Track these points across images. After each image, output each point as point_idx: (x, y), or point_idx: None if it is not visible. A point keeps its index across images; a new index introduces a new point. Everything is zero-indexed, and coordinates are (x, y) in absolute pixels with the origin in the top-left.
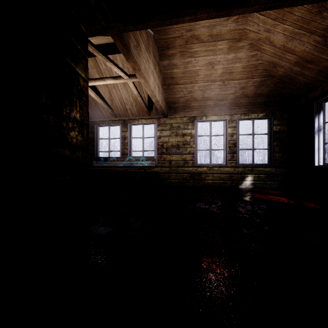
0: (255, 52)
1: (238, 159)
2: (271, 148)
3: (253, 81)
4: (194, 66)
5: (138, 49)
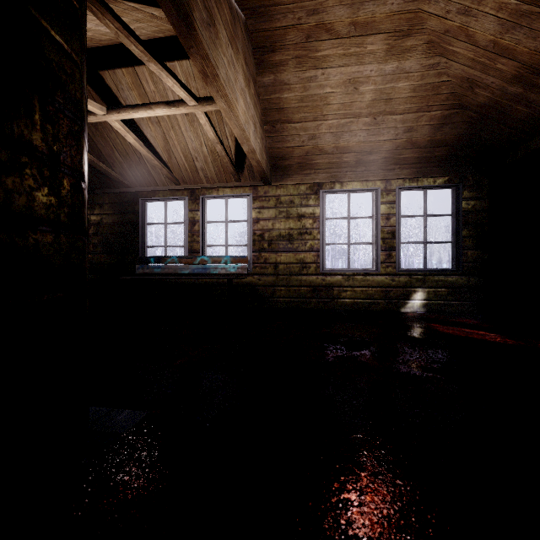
0: (437, 58)
1: (399, 260)
2: (459, 240)
3: (429, 117)
4: (321, 86)
5: (211, 32)
